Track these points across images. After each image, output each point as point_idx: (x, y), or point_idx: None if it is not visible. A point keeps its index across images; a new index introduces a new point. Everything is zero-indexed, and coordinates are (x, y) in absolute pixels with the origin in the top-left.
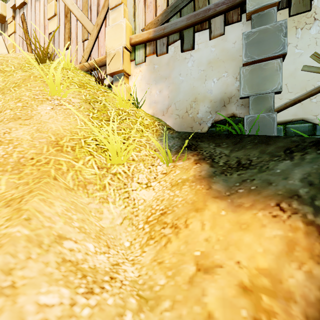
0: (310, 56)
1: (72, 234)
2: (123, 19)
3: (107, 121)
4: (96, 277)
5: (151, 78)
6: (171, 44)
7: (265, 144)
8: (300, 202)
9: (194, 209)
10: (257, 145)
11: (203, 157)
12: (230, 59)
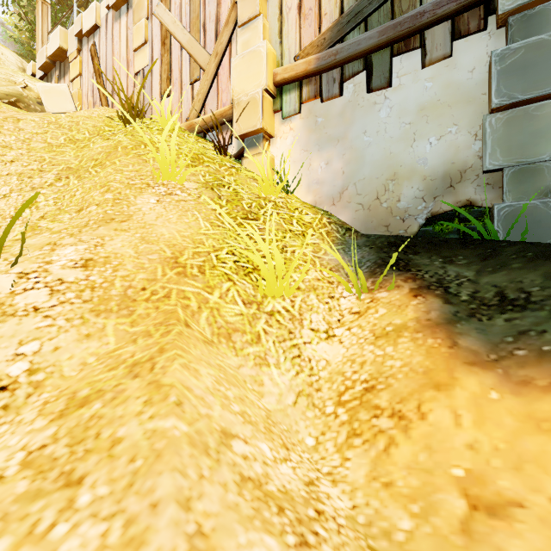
0: None
1: (237, 427)
2: (263, 41)
3: (244, 220)
4: (296, 510)
5: (311, 140)
6: (348, 79)
7: None
8: None
9: (431, 385)
10: (534, 262)
11: (425, 283)
12: (462, 100)
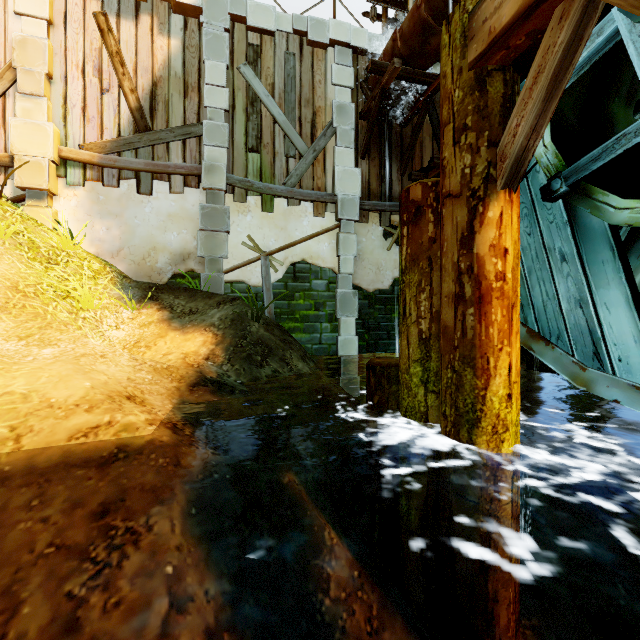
0: (246, 236)
1: None
2: (50, 123)
3: (49, 264)
4: None
5: (94, 209)
6: (124, 179)
7: (209, 298)
8: (214, 327)
9: (160, 337)
10: (204, 299)
11: (164, 306)
12: (189, 219)
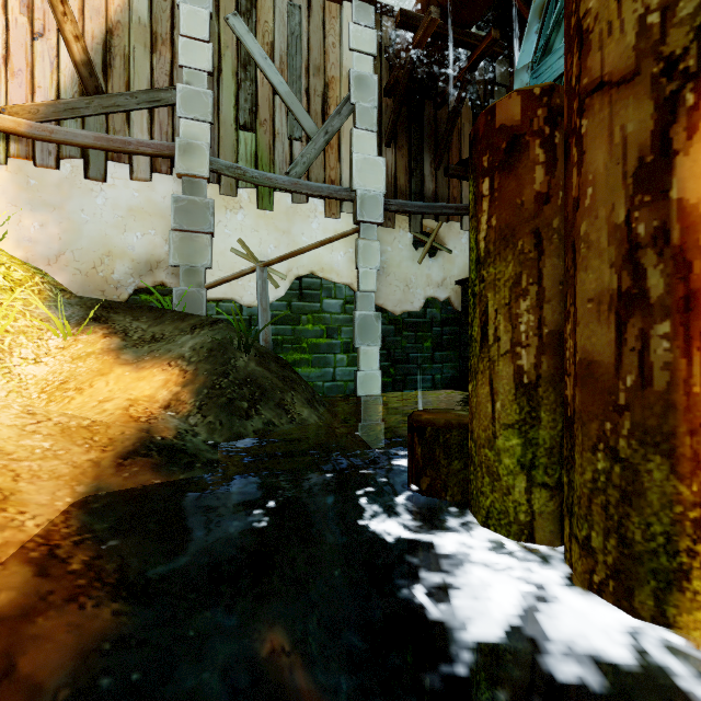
0: (237, 240)
1: None
2: None
3: None
4: None
5: (22, 198)
6: (66, 158)
7: (182, 321)
8: (183, 360)
9: (100, 375)
10: (175, 321)
11: (115, 331)
12: (159, 215)
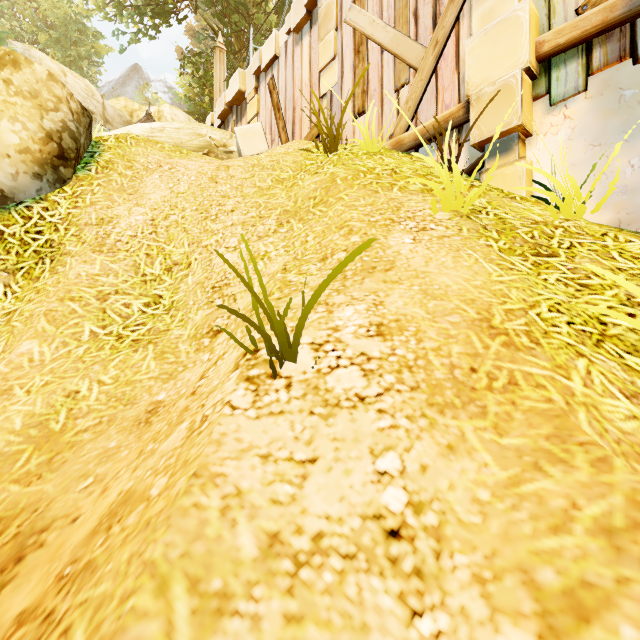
0: None
1: None
2: (522, 1)
3: (537, 257)
4: None
5: (610, 127)
6: None
7: None
8: None
9: None
10: None
11: None
12: None
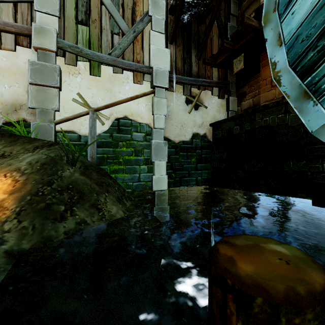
0: (76, 94)
1: None
2: None
3: None
4: None
5: None
6: None
7: (29, 143)
8: (18, 172)
9: None
10: (24, 143)
11: None
12: (21, 74)
